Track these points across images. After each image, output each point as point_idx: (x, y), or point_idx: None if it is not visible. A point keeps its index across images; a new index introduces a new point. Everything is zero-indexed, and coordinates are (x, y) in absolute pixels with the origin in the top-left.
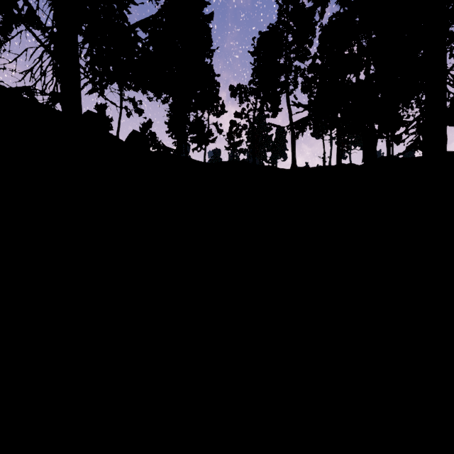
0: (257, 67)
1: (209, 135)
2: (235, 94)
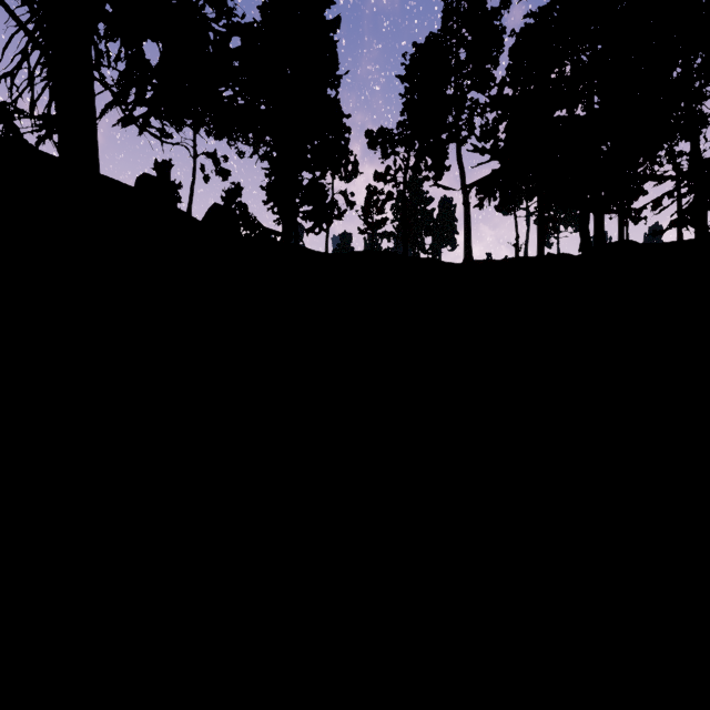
0: (411, 100)
1: (333, 207)
2: (376, 144)
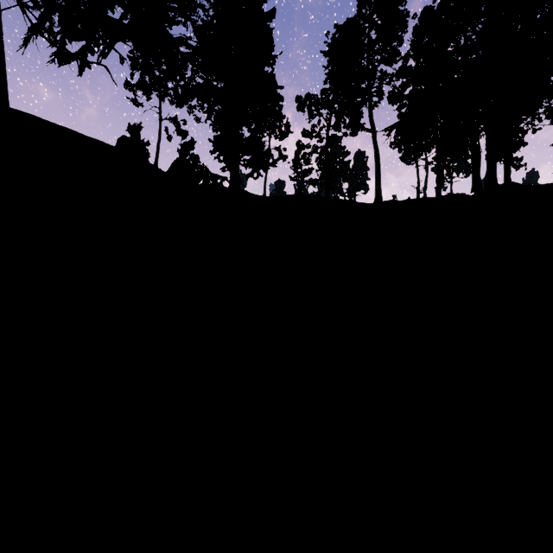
0: (332, 70)
1: (269, 155)
2: (303, 107)
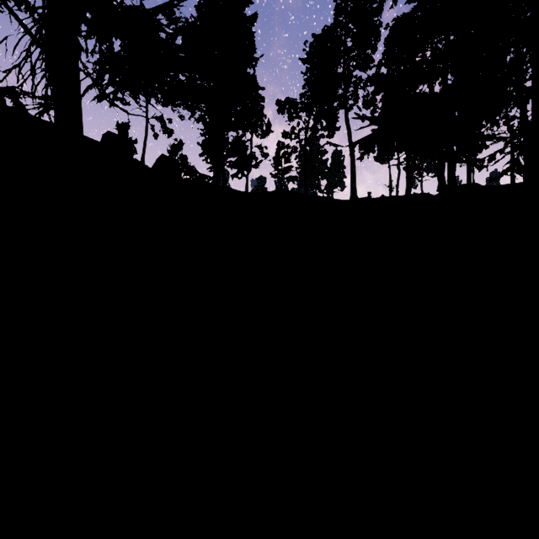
0: (310, 77)
1: (252, 158)
2: (284, 110)
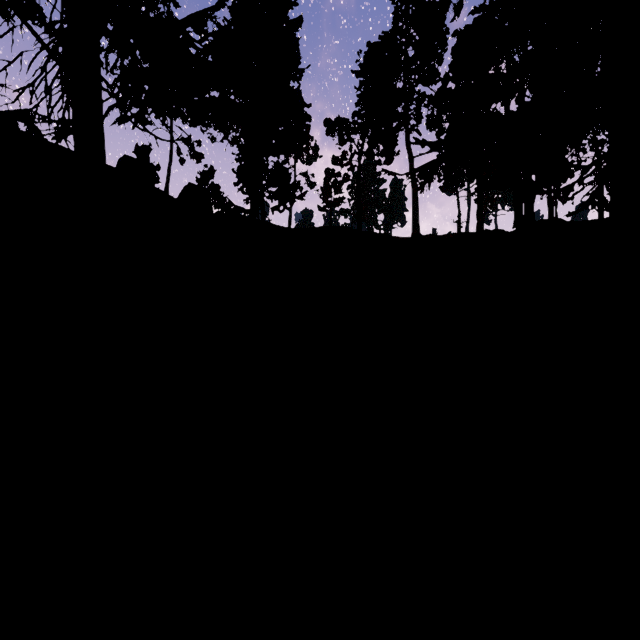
0: (364, 93)
1: (296, 188)
2: (333, 132)
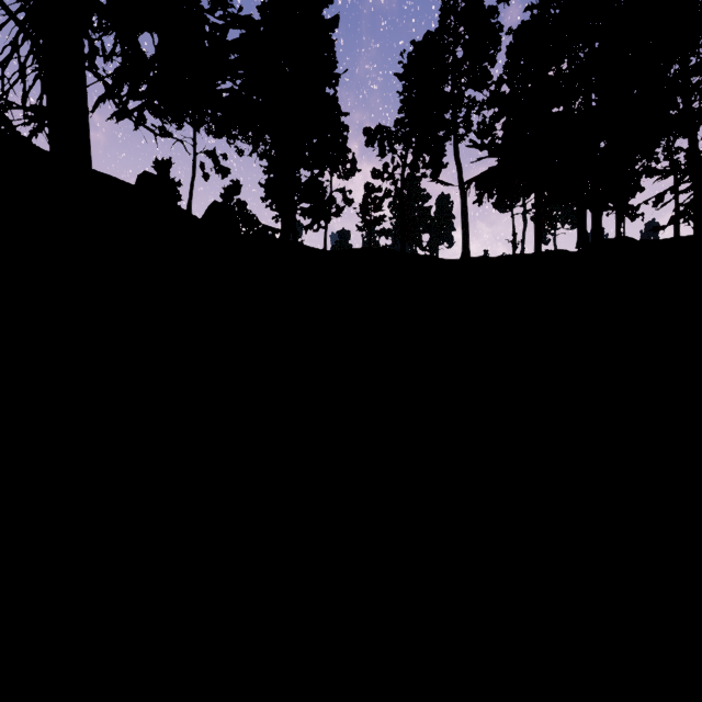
0: (409, 98)
1: (332, 204)
2: (373, 142)
